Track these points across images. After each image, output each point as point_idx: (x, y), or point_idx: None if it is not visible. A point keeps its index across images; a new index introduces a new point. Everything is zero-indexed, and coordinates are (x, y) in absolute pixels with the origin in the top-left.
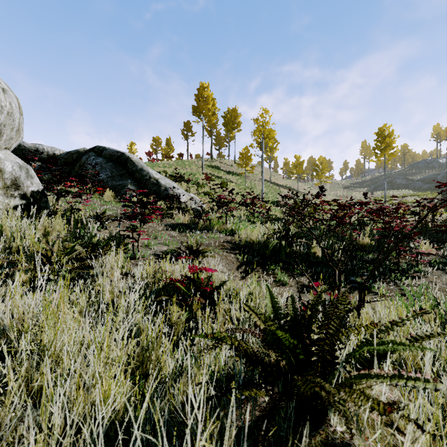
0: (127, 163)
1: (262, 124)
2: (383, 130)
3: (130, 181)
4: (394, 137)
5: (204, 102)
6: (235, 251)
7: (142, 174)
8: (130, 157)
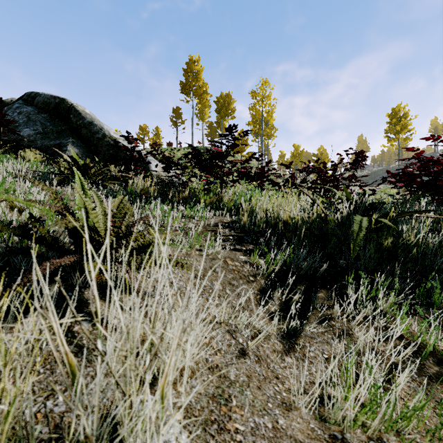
0: (69, 114)
1: (262, 98)
2: (397, 111)
3: (71, 140)
4: (410, 118)
5: (194, 77)
6: (246, 244)
7: (91, 130)
8: (74, 105)
